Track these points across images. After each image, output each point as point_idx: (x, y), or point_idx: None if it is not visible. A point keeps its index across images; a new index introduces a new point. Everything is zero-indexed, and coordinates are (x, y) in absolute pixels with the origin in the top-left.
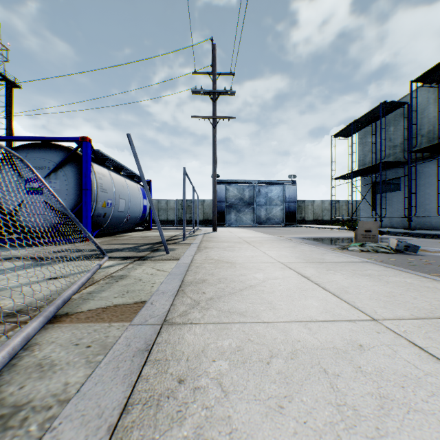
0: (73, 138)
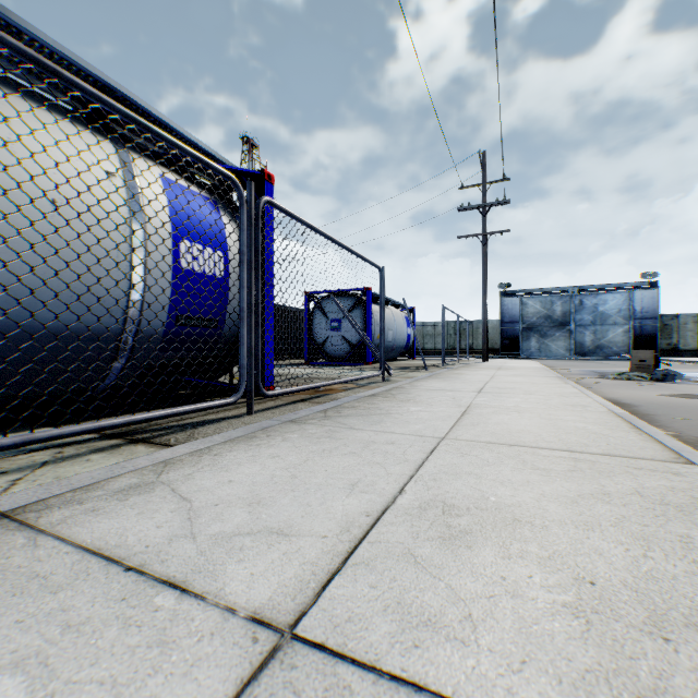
0: (360, 289)
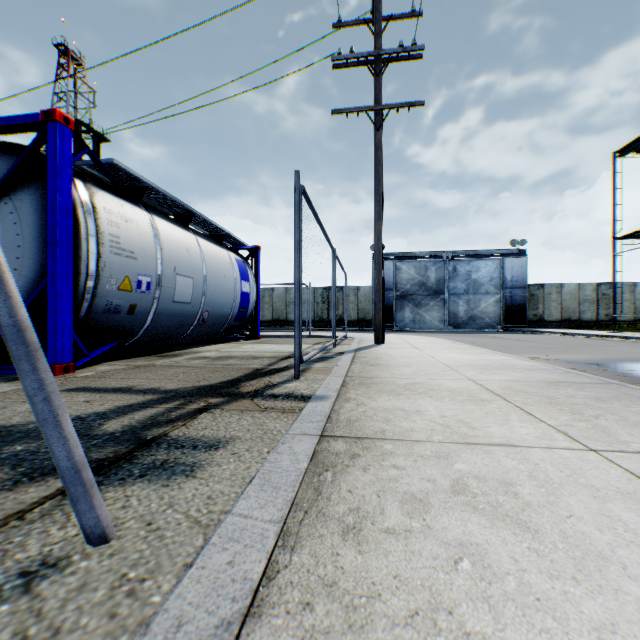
0: (28, 117)
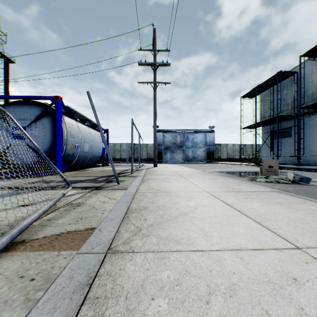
0: (49, 97)
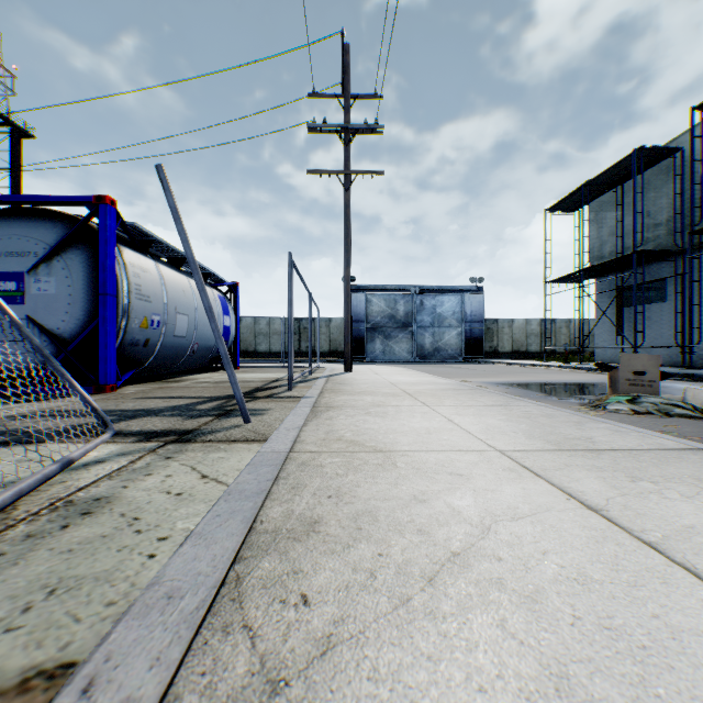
0: (82, 198)
